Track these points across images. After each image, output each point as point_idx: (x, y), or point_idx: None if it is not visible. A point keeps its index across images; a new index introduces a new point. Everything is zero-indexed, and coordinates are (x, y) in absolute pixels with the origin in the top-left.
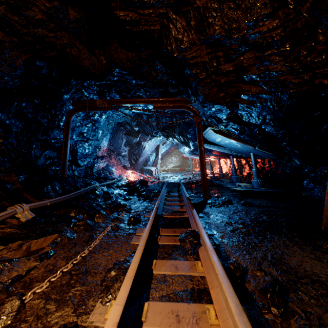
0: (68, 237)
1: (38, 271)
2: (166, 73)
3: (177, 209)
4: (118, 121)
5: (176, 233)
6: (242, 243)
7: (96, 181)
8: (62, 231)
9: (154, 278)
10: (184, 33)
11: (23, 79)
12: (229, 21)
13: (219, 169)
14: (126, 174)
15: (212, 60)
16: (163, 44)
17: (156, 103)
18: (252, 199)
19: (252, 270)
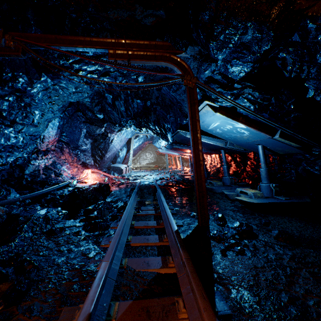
0: None
1: None
2: None
3: (154, 269)
4: (68, 99)
5: None
6: None
7: (25, 188)
8: None
9: None
10: None
11: None
12: None
13: None
14: (82, 175)
15: None
16: None
17: (114, 48)
18: (275, 218)
19: None
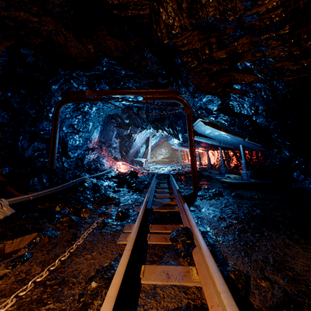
0: (49, 236)
1: (6, 281)
2: (156, 63)
3: (167, 202)
4: (108, 113)
5: (166, 231)
6: (239, 242)
7: (86, 173)
8: (42, 229)
9: (141, 290)
10: (175, 17)
11: (7, 67)
12: (224, 1)
13: (207, 160)
14: (116, 165)
15: (205, 47)
16: (153, 30)
17: (146, 94)
18: (242, 191)
19: (256, 279)
